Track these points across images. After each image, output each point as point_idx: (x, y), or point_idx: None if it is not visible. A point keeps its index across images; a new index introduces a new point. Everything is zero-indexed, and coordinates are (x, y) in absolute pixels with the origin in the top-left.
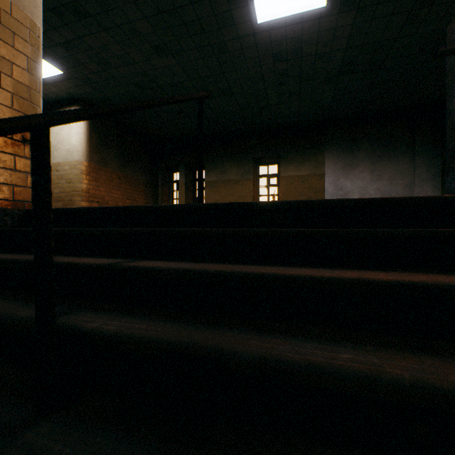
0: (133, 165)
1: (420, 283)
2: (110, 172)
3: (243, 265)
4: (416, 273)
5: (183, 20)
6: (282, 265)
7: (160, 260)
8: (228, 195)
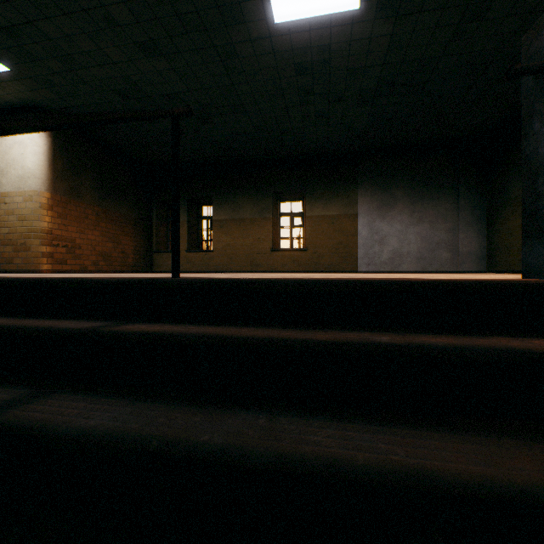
0: (117, 197)
1: (532, 492)
2: (84, 206)
3: (221, 411)
4: (509, 438)
5: (175, 10)
6: (288, 408)
7: (84, 392)
8: (242, 237)
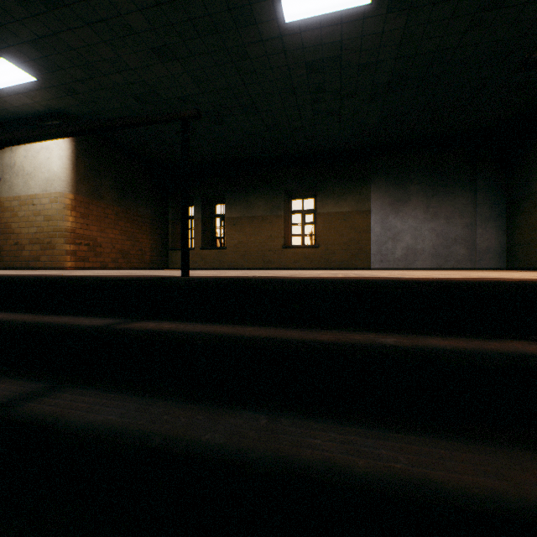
0: (135, 197)
1: None
2: (104, 206)
3: (224, 410)
4: (522, 449)
5: (189, 15)
6: (290, 409)
7: (95, 387)
8: (254, 235)
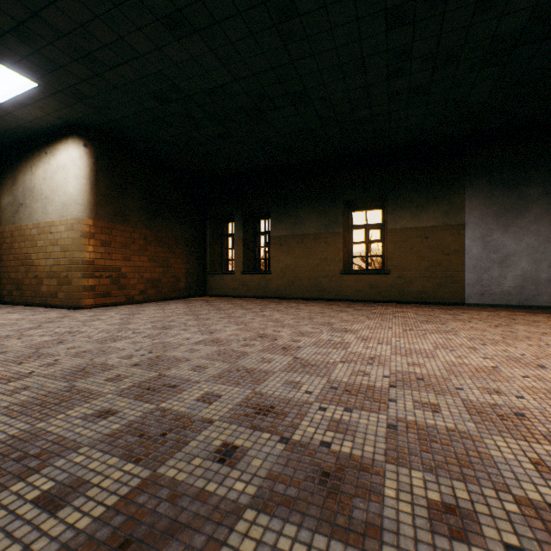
0: (167, 217)
1: None
2: (130, 230)
3: None
4: None
5: None
6: None
7: None
8: (305, 257)
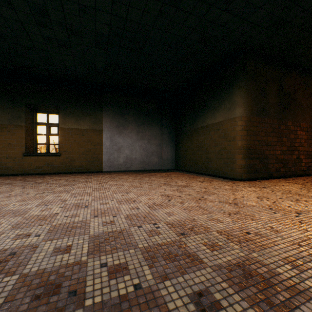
0: None
1: None
2: None
3: None
4: None
5: None
6: None
7: None
8: None
